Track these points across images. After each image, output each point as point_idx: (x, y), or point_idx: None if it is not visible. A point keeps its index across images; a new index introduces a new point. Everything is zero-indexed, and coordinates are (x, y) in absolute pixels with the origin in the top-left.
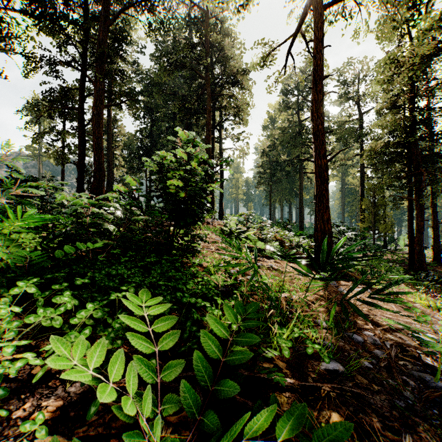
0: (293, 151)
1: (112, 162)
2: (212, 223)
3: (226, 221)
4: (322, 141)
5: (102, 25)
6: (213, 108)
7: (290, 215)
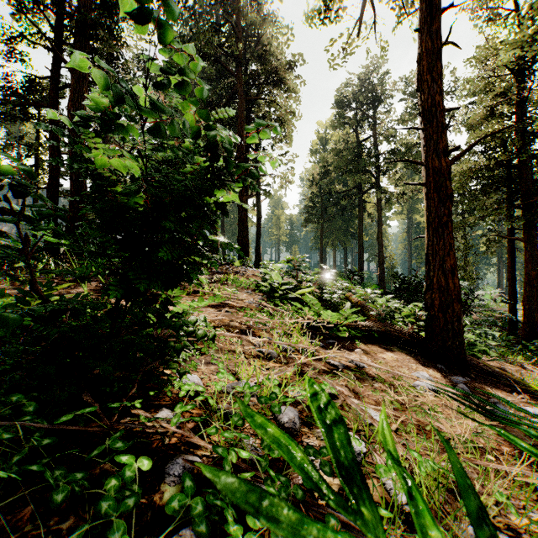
0: (351, 179)
1: None
2: (243, 273)
3: (265, 270)
4: (441, 125)
5: None
6: (247, 118)
7: (345, 261)
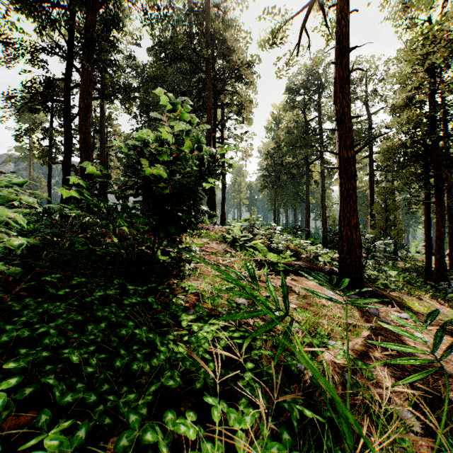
0: (299, 153)
1: (107, 164)
2: (213, 229)
3: (229, 227)
4: (348, 128)
5: (90, 8)
6: (215, 105)
7: (295, 220)
